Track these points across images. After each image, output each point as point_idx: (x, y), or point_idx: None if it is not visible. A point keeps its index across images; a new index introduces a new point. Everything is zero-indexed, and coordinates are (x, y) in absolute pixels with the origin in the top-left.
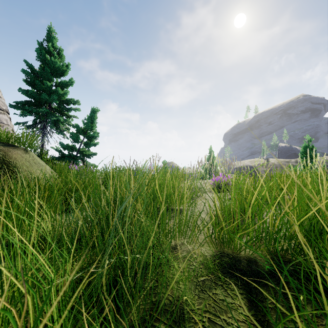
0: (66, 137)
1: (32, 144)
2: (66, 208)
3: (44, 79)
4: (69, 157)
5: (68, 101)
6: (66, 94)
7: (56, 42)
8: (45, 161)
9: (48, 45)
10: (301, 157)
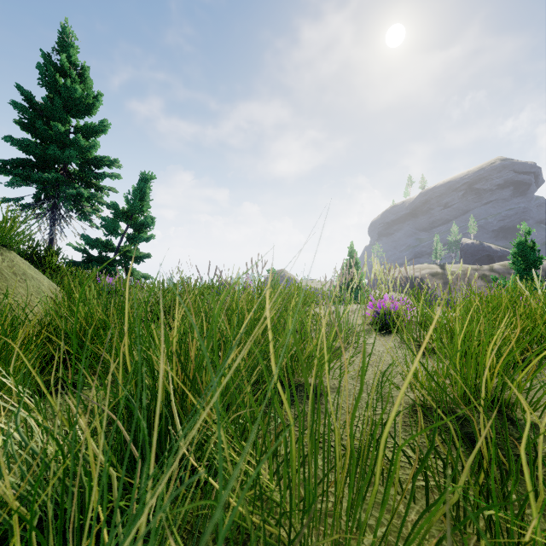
0: (95, 225)
1: (10, 235)
2: (57, 379)
3: (54, 120)
4: (100, 262)
5: (99, 160)
6: (95, 148)
7: (76, 54)
8: (53, 269)
9: (62, 59)
10: (513, 262)
